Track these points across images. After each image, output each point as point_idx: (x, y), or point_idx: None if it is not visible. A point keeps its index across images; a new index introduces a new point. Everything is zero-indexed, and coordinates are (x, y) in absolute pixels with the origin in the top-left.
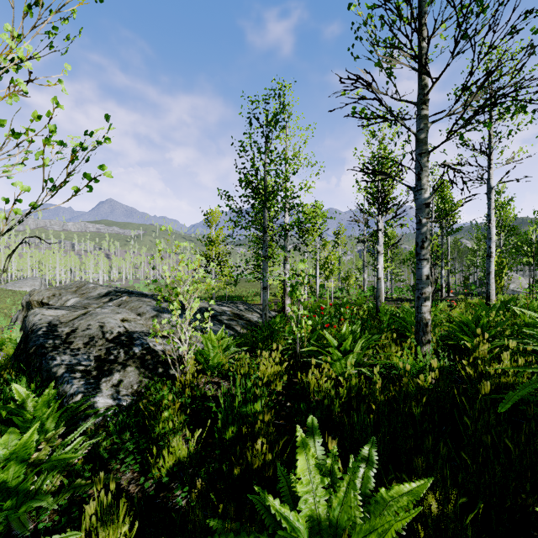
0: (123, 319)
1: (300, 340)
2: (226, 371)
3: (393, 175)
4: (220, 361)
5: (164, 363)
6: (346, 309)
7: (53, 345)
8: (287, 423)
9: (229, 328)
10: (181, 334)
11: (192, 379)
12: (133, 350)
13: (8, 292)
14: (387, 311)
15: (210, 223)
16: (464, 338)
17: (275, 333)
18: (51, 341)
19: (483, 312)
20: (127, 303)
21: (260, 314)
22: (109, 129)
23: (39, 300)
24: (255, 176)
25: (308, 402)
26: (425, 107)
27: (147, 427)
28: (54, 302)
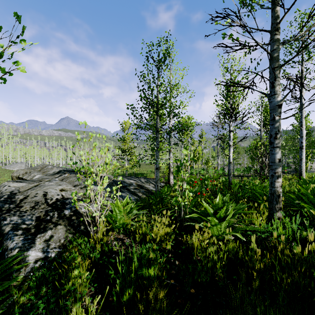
0: (62, 189)
1: (184, 208)
2: (129, 229)
3: (253, 84)
4: (125, 222)
5: (85, 222)
6: (209, 182)
7: (7, 209)
8: (177, 282)
9: (134, 194)
10: (94, 202)
11: (102, 237)
12: (64, 212)
13: (6, 170)
14: (237, 183)
15: (124, 129)
16: (304, 205)
17: (164, 199)
18: (7, 206)
19: (307, 185)
20: (67, 178)
21: (154, 185)
22: (23, 31)
23: (17, 176)
24: (151, 94)
25: (193, 261)
26: (278, 32)
27: (58, 286)
28: (26, 177)
